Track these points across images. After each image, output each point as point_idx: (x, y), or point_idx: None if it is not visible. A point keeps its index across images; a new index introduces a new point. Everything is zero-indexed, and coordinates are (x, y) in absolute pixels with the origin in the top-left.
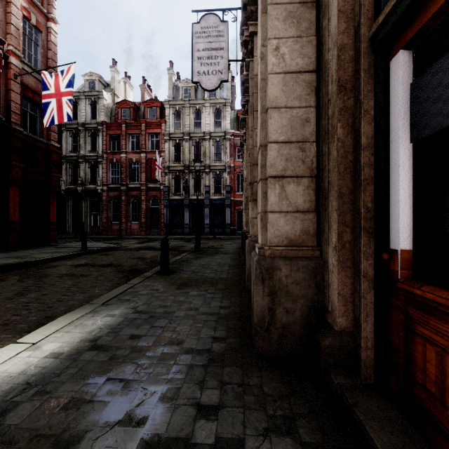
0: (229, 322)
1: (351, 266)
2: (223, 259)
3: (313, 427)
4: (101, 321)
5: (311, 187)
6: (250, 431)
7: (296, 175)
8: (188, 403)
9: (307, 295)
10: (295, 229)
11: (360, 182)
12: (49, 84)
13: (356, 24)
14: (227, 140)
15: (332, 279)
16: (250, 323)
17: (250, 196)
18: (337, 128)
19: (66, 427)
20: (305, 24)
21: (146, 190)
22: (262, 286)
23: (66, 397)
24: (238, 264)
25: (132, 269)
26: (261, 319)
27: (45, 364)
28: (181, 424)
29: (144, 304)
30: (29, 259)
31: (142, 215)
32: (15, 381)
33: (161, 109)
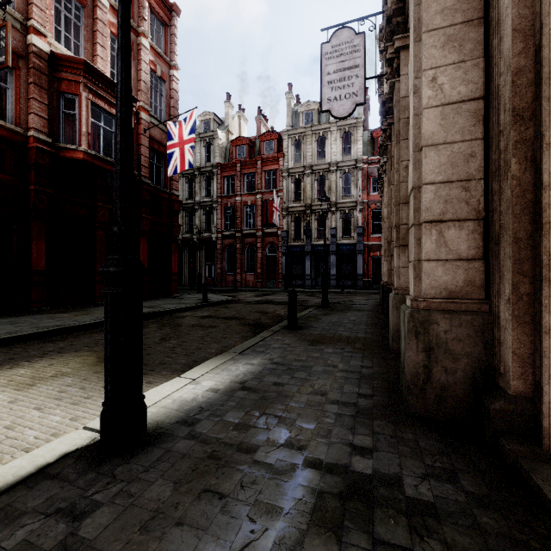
0: (373, 381)
1: (531, 322)
2: (357, 317)
3: (478, 482)
4: (243, 368)
5: (477, 231)
6: (407, 473)
7: (457, 218)
8: (341, 442)
9: (472, 354)
10: (456, 280)
11: (541, 225)
12: (173, 134)
13: (537, 43)
14: (359, 170)
15: (505, 336)
16: (399, 384)
17: (396, 241)
18: (510, 164)
19: (242, 441)
20: (469, 46)
21: (262, 236)
22: (416, 341)
23: (234, 421)
24: (378, 323)
25: (257, 323)
26: (414, 376)
27: (208, 396)
28: (338, 456)
29: (279, 356)
30: (159, 309)
31: (257, 265)
32: (191, 404)
33: (278, 141)
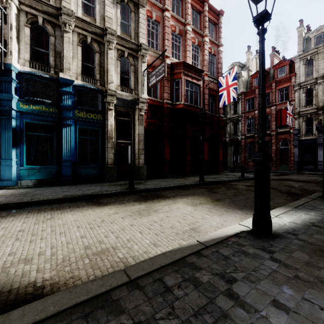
0: None
1: None
2: None
3: None
4: (304, 215)
5: None
6: None
7: None
8: None
9: None
10: None
11: None
12: (222, 83)
13: None
14: None
15: None
16: None
17: None
18: None
19: None
20: None
21: (275, 135)
22: None
23: (322, 239)
24: None
25: (290, 192)
26: None
27: (293, 225)
28: None
29: None
30: (219, 179)
31: (272, 155)
32: (285, 226)
33: (289, 65)
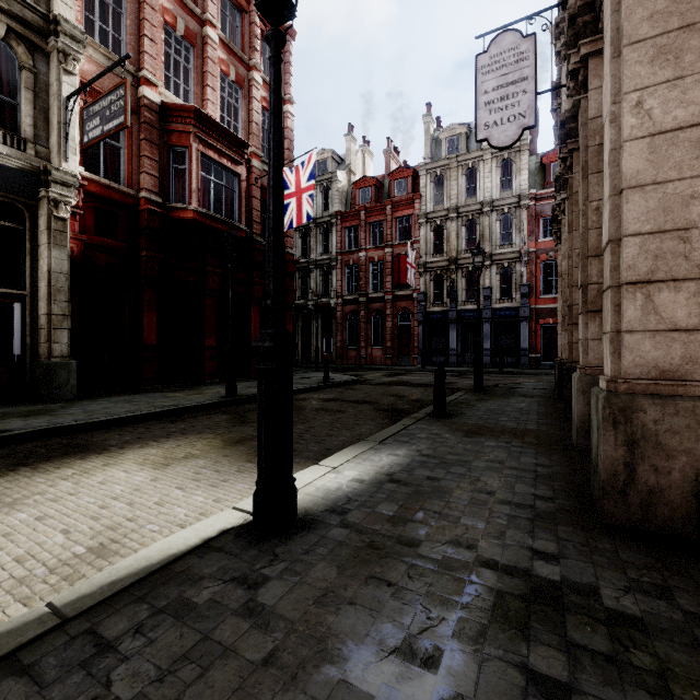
0: (553, 482)
1: None
2: (525, 405)
3: None
4: (387, 459)
5: None
6: (605, 584)
7: (673, 277)
8: (519, 545)
9: (694, 451)
10: (670, 356)
11: None
12: (289, 182)
13: None
14: (523, 209)
15: None
16: (589, 488)
17: (582, 305)
18: None
19: (401, 534)
20: (690, 57)
21: (392, 300)
22: (614, 432)
23: (389, 514)
24: (554, 412)
25: (393, 409)
26: (612, 476)
27: (354, 486)
28: (516, 559)
29: (428, 448)
30: None
31: (386, 337)
32: (336, 493)
33: (413, 178)
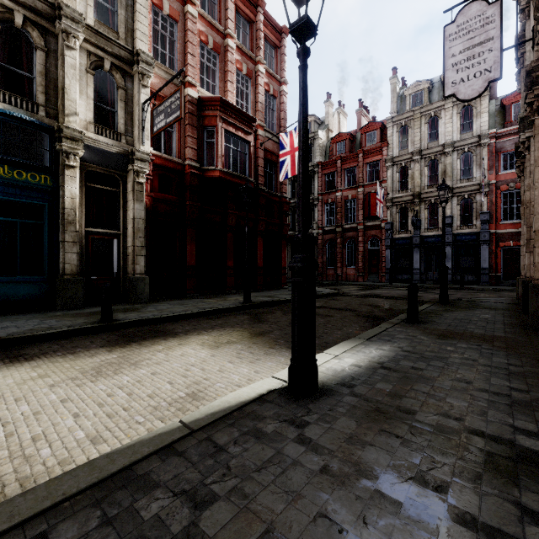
0: (526, 379)
1: None
2: (489, 316)
3: None
4: (375, 352)
5: None
6: None
7: None
8: (500, 422)
9: None
10: None
11: None
12: (285, 143)
13: None
14: (483, 147)
15: None
16: None
17: None
18: None
19: (399, 405)
20: None
21: (363, 230)
22: None
23: (386, 390)
24: (519, 323)
25: (371, 315)
26: None
27: (354, 369)
28: (499, 431)
29: (407, 346)
30: (277, 298)
31: (358, 259)
32: (342, 373)
33: (381, 130)
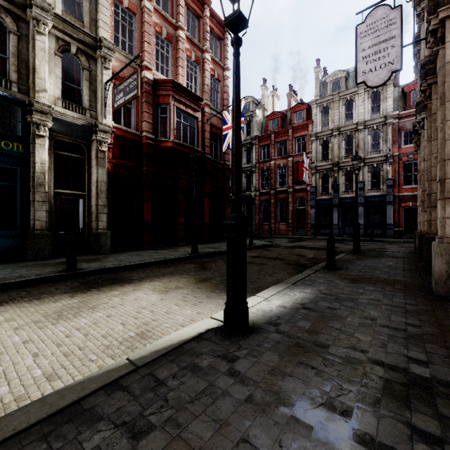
0: (419, 316)
1: None
2: (392, 263)
3: None
4: (299, 294)
5: None
6: None
7: None
8: (397, 353)
9: None
10: None
11: None
12: (227, 120)
13: None
14: (388, 125)
15: None
16: (448, 321)
17: (440, 194)
18: None
19: (315, 340)
20: None
21: (292, 192)
22: None
23: (305, 327)
24: (416, 269)
25: (297, 263)
26: None
27: (280, 309)
28: (396, 361)
29: (325, 289)
30: (220, 249)
31: (289, 216)
32: (270, 313)
33: (307, 110)
